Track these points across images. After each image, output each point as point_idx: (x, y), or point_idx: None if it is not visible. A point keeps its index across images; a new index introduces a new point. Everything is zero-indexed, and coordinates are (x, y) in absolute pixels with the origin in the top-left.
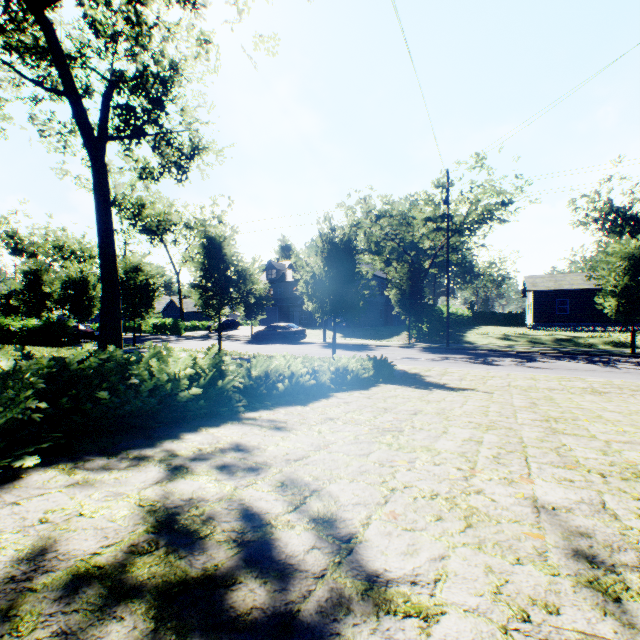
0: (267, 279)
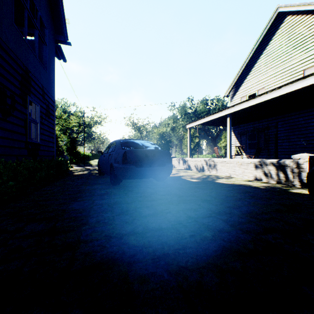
0: None
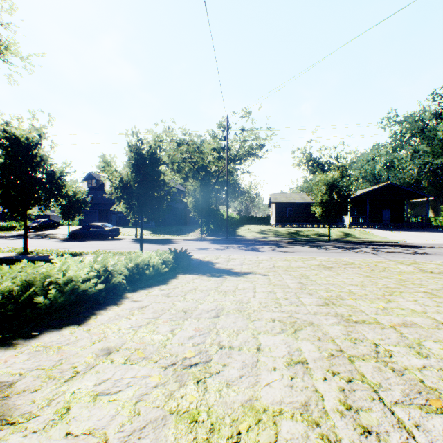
0: (87, 187)
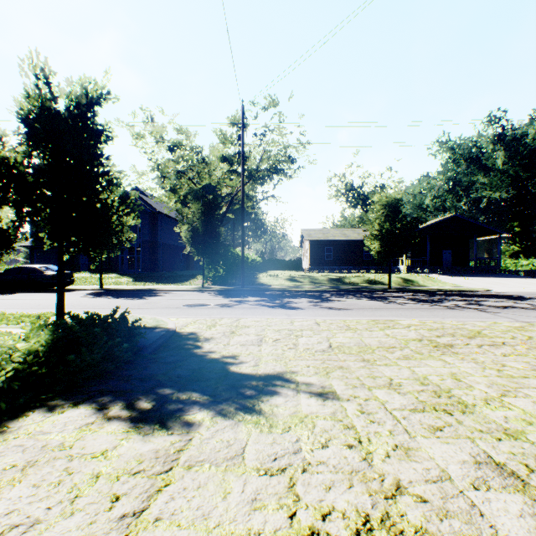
0: None
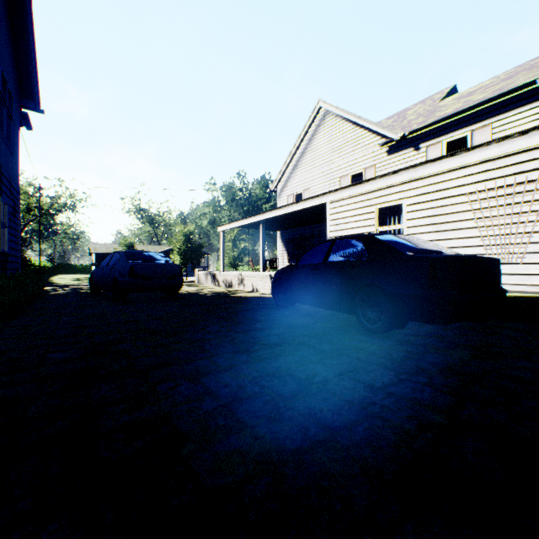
0: None
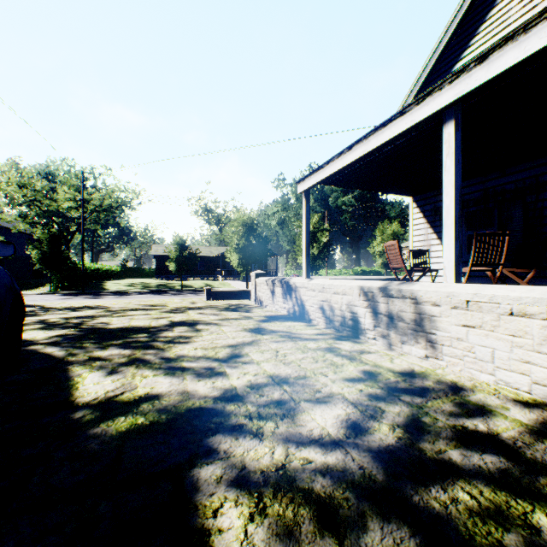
0: None
